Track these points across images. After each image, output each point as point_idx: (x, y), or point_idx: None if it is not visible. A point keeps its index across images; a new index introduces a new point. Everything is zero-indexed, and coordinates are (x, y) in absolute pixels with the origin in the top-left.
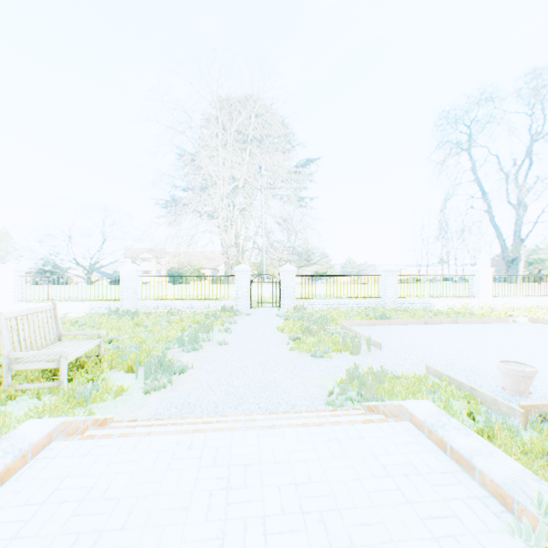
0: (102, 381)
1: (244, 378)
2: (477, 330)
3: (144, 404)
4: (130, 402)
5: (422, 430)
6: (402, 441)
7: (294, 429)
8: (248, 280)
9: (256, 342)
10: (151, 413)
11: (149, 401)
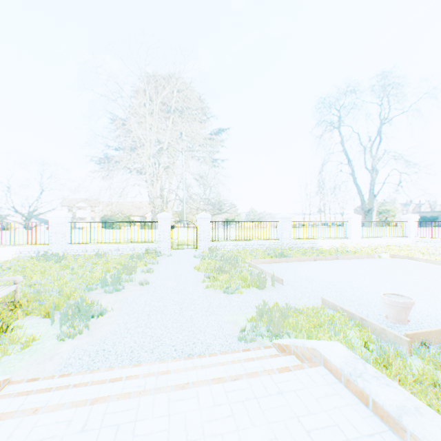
0: (9, 331)
1: (162, 319)
2: (354, 265)
3: (54, 354)
4: (40, 352)
5: (339, 377)
6: (321, 393)
7: (209, 387)
8: (170, 225)
9: (175, 281)
10: (60, 365)
11: (61, 350)
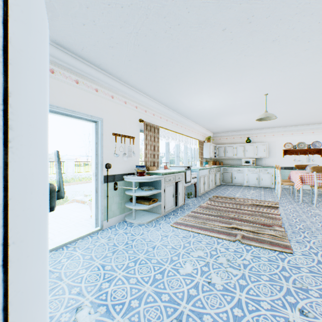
0: None
1: None
2: None
3: None
4: None
5: (79, 202)
6: (74, 205)
7: None
8: None
9: None
10: None
11: None
